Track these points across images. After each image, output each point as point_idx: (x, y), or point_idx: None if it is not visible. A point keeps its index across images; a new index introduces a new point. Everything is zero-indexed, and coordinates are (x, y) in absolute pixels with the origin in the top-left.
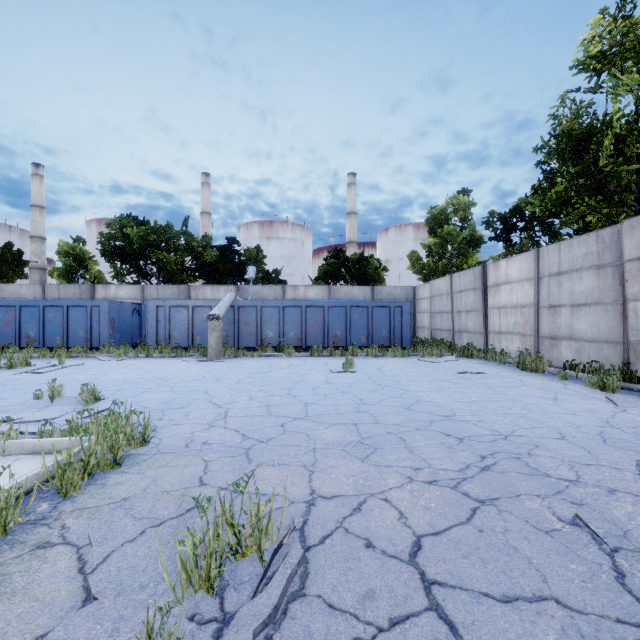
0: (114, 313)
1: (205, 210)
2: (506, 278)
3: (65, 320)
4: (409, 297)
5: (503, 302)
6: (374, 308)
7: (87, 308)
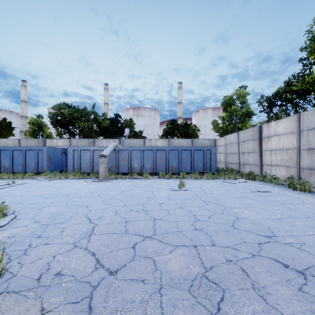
0: (50, 154)
1: (105, 102)
2: (275, 132)
3: (24, 157)
4: (212, 145)
5: (273, 147)
6: (194, 151)
7: (36, 151)
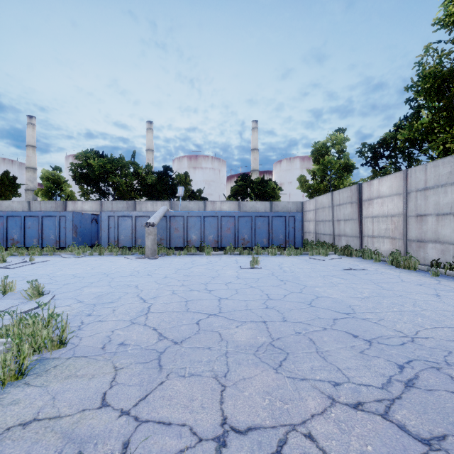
0: (77, 221)
1: (149, 148)
2: (378, 193)
3: (40, 227)
4: (298, 209)
5: (375, 212)
6: (273, 217)
7: (56, 218)
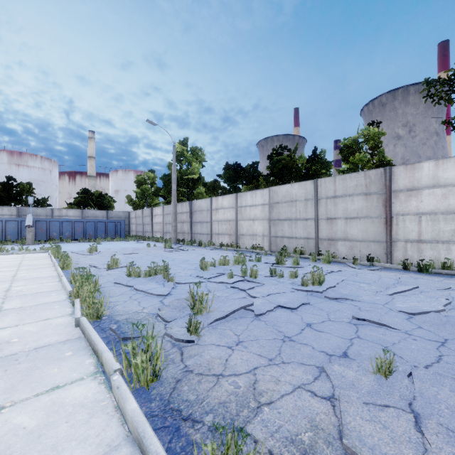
0: None
1: None
2: (157, 213)
3: None
4: (127, 216)
5: (157, 221)
6: (108, 222)
7: None
